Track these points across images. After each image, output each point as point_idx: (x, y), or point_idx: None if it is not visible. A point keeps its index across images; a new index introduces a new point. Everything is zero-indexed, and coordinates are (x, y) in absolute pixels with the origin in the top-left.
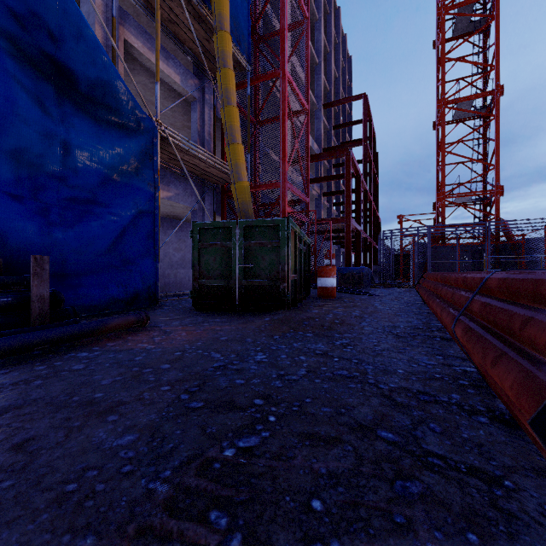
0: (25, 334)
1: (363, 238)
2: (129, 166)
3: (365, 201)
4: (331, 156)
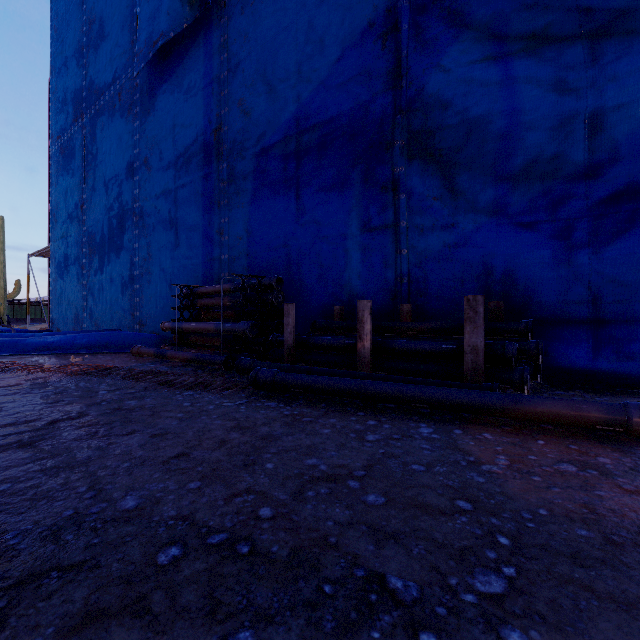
0: (406, 385)
1: None
2: None
3: None
4: None
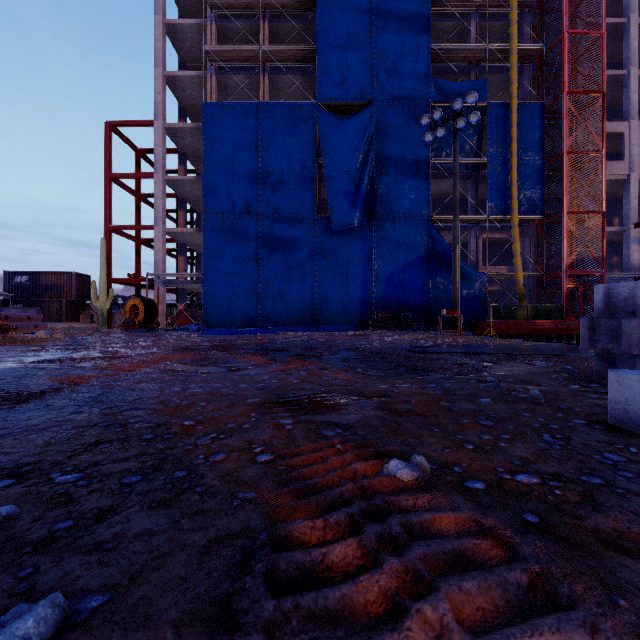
0: None
1: None
2: (476, 291)
3: None
4: None
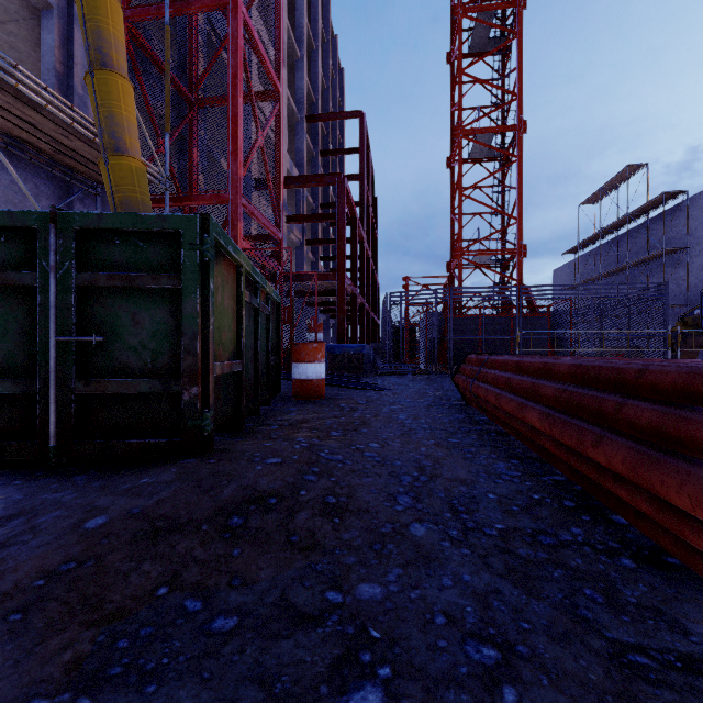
0: None
1: (360, 305)
2: None
3: (362, 256)
4: (317, 182)
